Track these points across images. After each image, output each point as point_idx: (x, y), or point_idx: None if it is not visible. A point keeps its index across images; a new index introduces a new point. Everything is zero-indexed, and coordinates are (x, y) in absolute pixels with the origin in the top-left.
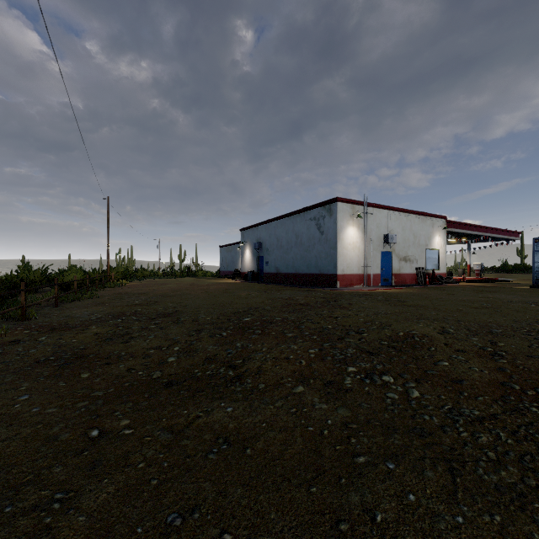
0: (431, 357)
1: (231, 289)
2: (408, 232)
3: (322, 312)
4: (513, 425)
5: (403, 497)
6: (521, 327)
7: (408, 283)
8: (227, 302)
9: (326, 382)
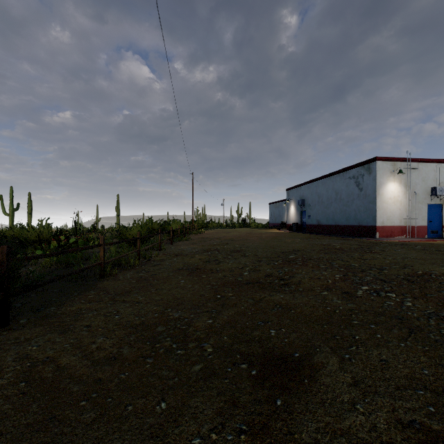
0: (438, 288)
1: (278, 236)
2: None
3: (352, 255)
4: None
5: (374, 335)
6: None
7: None
8: (277, 245)
9: (343, 292)
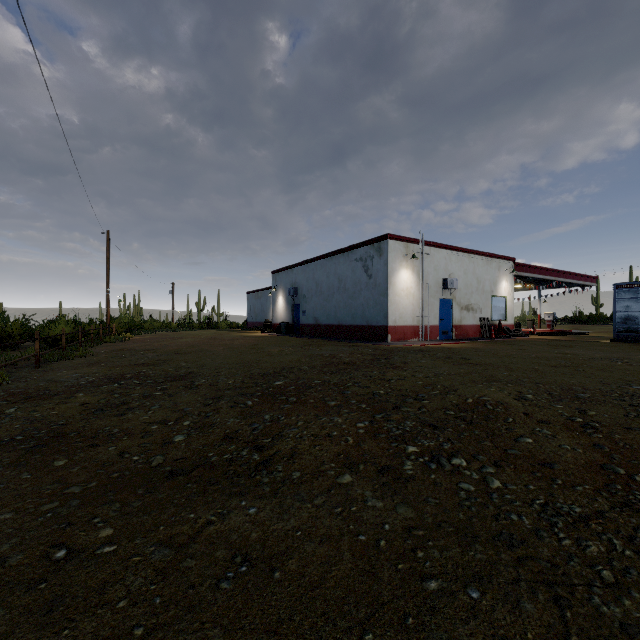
0: (510, 431)
1: (260, 344)
2: (471, 275)
3: (371, 373)
4: (627, 528)
5: None
6: (611, 390)
7: (471, 336)
8: (255, 361)
9: (380, 468)
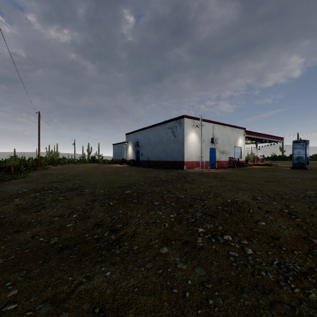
0: (252, 218)
1: (119, 170)
2: (225, 136)
3: (176, 186)
4: None
5: None
6: (298, 194)
7: (225, 166)
8: (116, 180)
9: (184, 242)
